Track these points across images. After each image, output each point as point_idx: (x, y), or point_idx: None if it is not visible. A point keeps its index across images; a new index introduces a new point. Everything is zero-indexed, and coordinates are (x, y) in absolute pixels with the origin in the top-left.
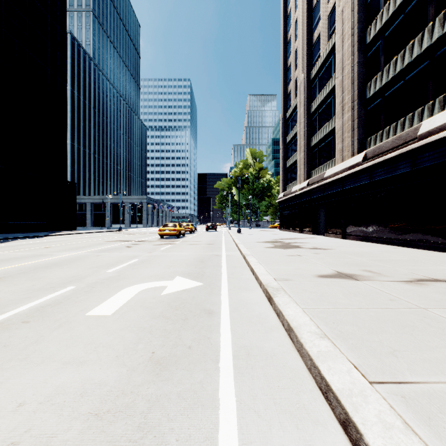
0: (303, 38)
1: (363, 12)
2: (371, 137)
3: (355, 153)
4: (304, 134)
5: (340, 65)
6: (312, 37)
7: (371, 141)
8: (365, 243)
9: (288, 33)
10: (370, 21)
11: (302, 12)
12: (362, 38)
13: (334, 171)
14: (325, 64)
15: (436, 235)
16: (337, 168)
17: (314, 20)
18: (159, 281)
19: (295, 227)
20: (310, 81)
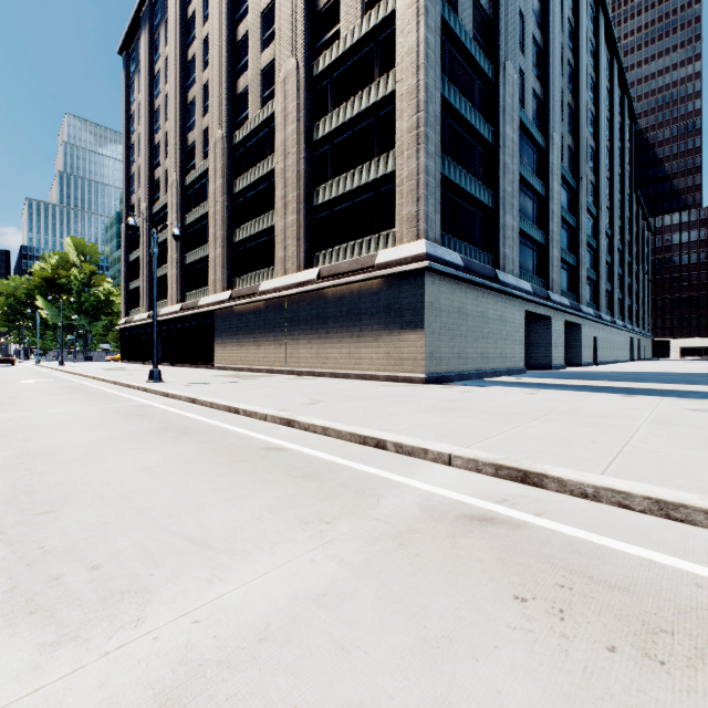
0: (146, 167)
1: (184, 199)
2: (187, 294)
3: (179, 302)
4: (146, 264)
5: (171, 227)
6: (154, 173)
7: (187, 296)
8: (180, 368)
9: (132, 134)
10: (188, 210)
11: (145, 139)
12: (184, 219)
13: (167, 311)
14: (165, 211)
15: (205, 360)
16: (168, 309)
17: (156, 158)
18: (35, 380)
19: (139, 358)
20: (152, 215)
